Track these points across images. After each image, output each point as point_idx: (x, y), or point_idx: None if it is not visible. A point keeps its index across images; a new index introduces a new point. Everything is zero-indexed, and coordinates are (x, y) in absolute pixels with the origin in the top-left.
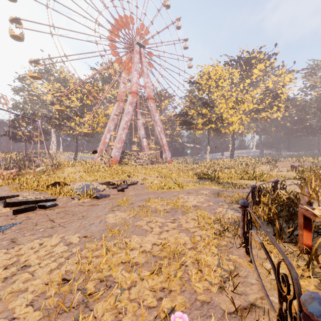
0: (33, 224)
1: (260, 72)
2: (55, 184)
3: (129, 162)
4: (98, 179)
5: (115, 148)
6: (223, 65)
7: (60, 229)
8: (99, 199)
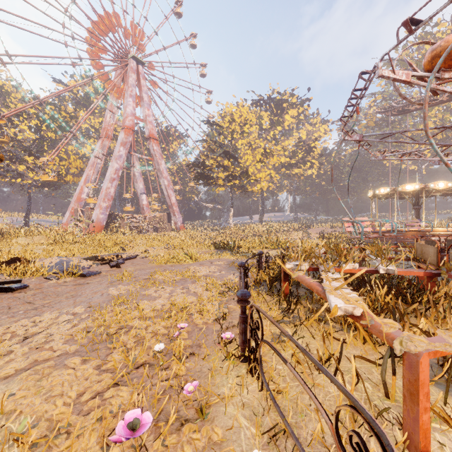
0: (5, 308)
1: (293, 119)
2: (13, 262)
3: (121, 229)
4: (76, 253)
5: (99, 208)
6: (251, 105)
7: (48, 309)
8: (87, 277)
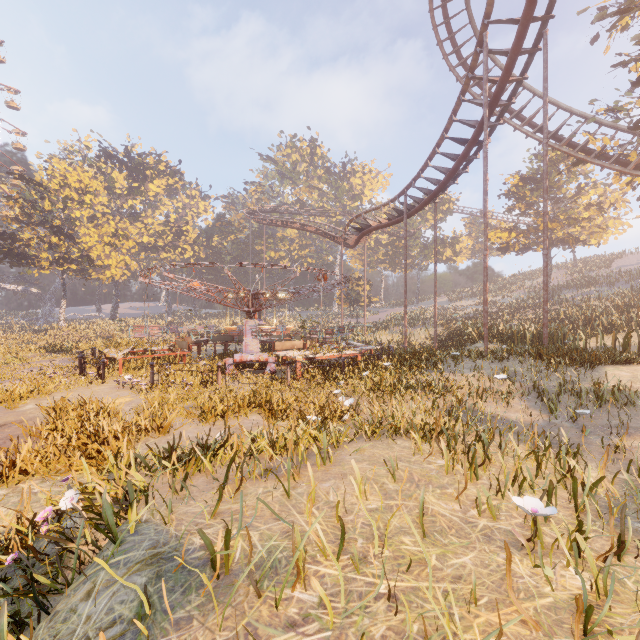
0: None
1: (161, 189)
2: None
3: None
4: None
5: None
6: (97, 157)
7: None
8: None
